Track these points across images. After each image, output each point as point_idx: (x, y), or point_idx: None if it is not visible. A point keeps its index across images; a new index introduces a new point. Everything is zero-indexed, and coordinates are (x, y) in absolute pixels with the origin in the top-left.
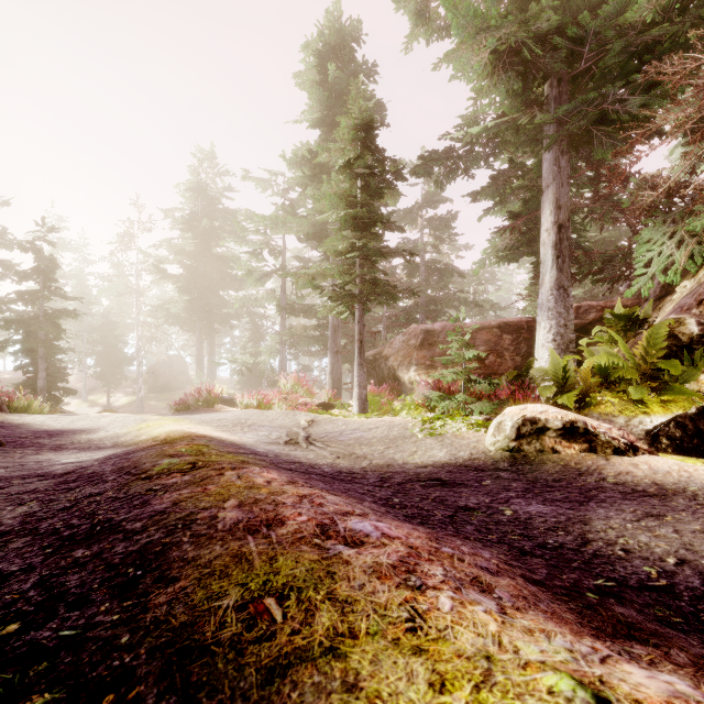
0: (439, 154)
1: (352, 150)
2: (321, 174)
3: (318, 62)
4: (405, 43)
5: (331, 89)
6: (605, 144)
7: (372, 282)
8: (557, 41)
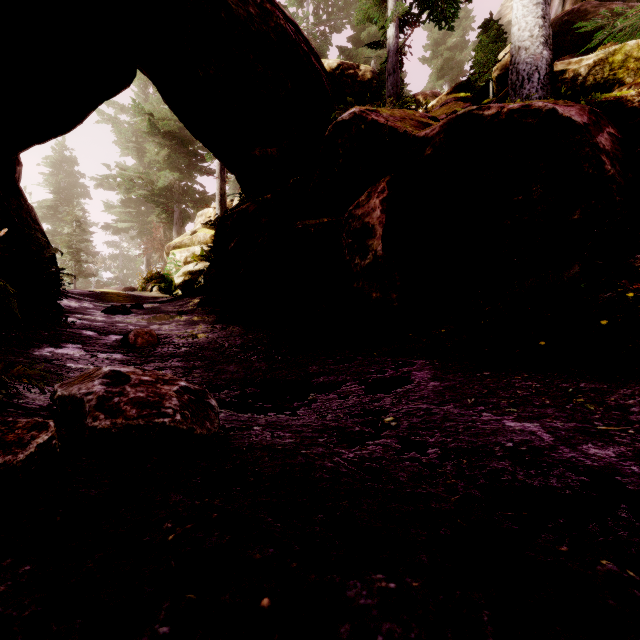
0: (111, 225)
1: (72, 227)
2: (54, 214)
3: (53, 163)
4: (95, 187)
5: (61, 180)
6: (160, 239)
7: (80, 271)
8: (142, 211)
